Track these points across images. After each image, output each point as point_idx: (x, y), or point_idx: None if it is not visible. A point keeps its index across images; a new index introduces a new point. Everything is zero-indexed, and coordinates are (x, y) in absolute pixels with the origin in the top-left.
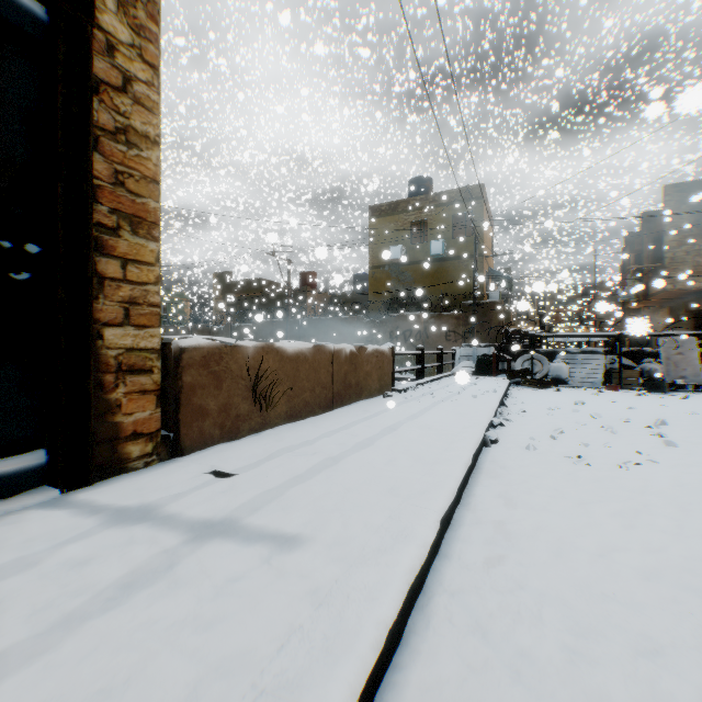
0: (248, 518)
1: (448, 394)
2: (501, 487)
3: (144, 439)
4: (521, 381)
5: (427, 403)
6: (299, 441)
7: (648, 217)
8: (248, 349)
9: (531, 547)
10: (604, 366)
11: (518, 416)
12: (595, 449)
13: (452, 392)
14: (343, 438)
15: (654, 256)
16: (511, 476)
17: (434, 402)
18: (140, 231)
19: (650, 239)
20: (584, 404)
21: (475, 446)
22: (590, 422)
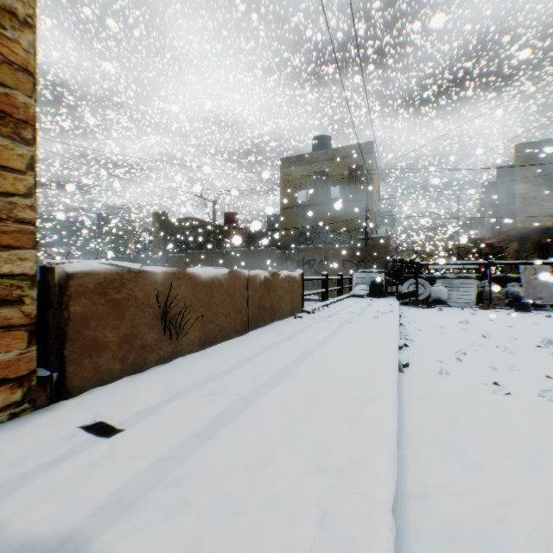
0: (106, 532)
1: (351, 315)
2: (433, 429)
3: (9, 385)
4: (409, 301)
5: (335, 324)
6: (210, 373)
7: (502, 170)
8: (156, 275)
9: (512, 548)
10: (477, 289)
11: (416, 335)
12: (504, 373)
13: (354, 312)
14: (257, 368)
15: (506, 201)
16: (437, 412)
17: (341, 323)
18: (3, 129)
19: (504, 188)
20: (468, 322)
21: (396, 378)
22: (483, 342)
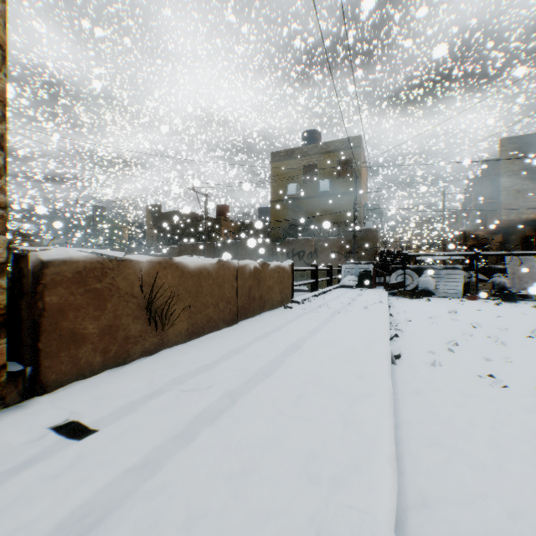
0: None
1: (341, 305)
2: (430, 426)
3: None
4: (397, 292)
5: (325, 314)
6: (195, 366)
7: (487, 164)
8: (141, 264)
9: None
10: (463, 280)
11: (406, 326)
12: (498, 364)
13: (344, 303)
14: (245, 360)
15: (491, 194)
16: (433, 407)
17: (331, 313)
18: None
19: (489, 181)
20: (456, 313)
21: (389, 371)
22: (473, 332)
